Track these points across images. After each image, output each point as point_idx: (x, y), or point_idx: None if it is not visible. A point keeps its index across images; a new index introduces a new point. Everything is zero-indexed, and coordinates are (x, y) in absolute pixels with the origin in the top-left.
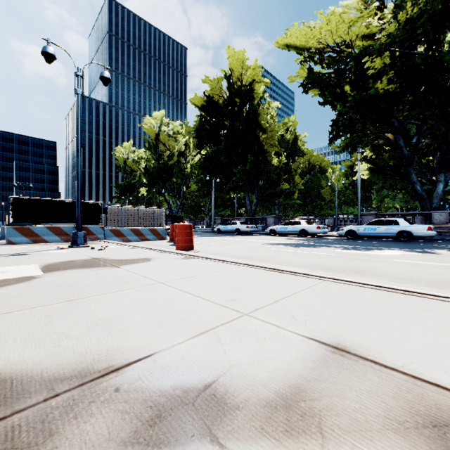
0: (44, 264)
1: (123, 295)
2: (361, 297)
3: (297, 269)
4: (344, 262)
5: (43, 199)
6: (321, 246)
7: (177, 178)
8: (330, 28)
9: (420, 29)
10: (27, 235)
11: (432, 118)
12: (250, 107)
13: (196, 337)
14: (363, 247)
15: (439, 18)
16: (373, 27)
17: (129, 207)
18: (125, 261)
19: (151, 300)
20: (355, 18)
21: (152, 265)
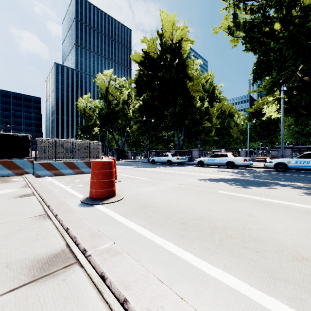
0: None
1: None
2: None
3: None
4: None
5: None
6: (272, 184)
7: (122, 120)
8: None
9: None
10: None
11: None
12: (179, 60)
13: None
14: None
15: None
16: None
17: (63, 140)
18: None
19: None
20: None
21: None
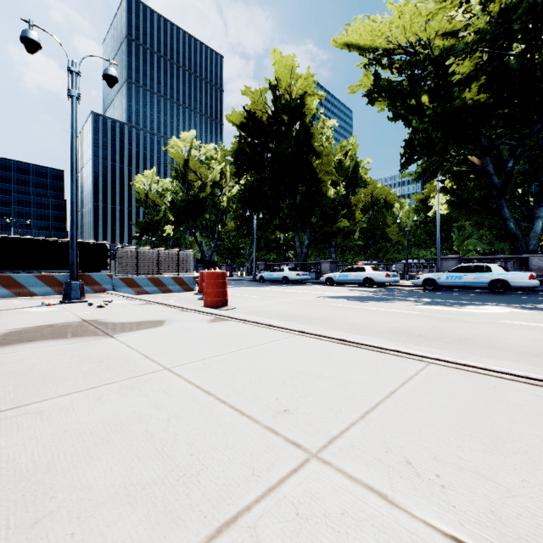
0: (5, 330)
1: (93, 400)
2: (510, 404)
3: (381, 342)
4: (437, 325)
5: (31, 238)
6: (395, 300)
7: (211, 214)
8: (402, 23)
9: (516, 24)
10: (7, 285)
11: (531, 137)
12: (301, 126)
13: None
14: (451, 302)
15: (541, 10)
16: (457, 22)
17: (146, 249)
18: (126, 326)
19: (138, 413)
20: (435, 10)
21: (164, 333)
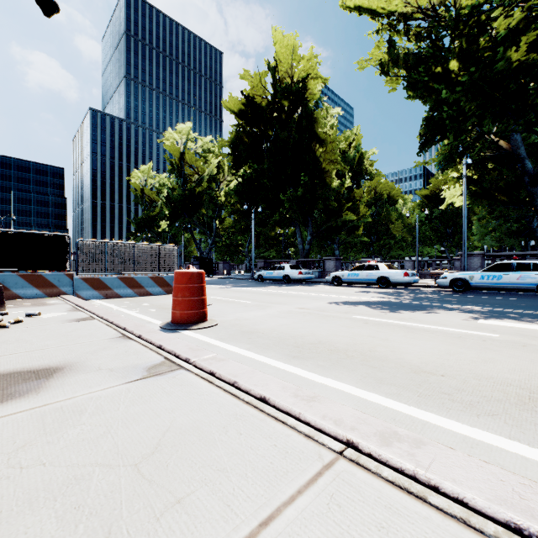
0: None
1: None
2: None
3: None
4: None
5: None
6: (434, 308)
7: (208, 209)
8: None
9: None
10: None
11: None
12: (303, 110)
13: None
14: (515, 312)
15: None
16: None
17: (118, 242)
18: None
19: None
20: None
21: None
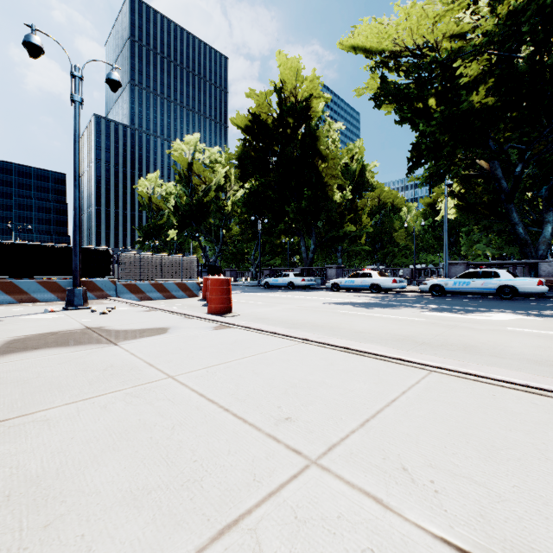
0: (9, 338)
1: (98, 408)
2: (508, 412)
3: (384, 350)
4: (442, 332)
5: (33, 244)
6: (402, 306)
7: (215, 218)
8: (409, 25)
9: (525, 26)
10: (10, 292)
11: (540, 141)
12: (307, 129)
13: (208, 547)
14: (458, 308)
15: (550, 12)
16: (464, 24)
17: (150, 254)
18: (130, 334)
19: (143, 421)
20: (442, 12)
21: (168, 340)
